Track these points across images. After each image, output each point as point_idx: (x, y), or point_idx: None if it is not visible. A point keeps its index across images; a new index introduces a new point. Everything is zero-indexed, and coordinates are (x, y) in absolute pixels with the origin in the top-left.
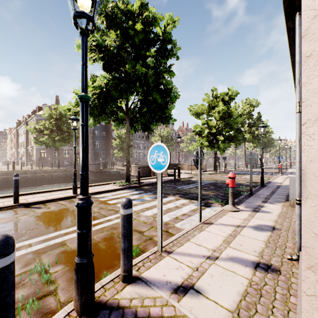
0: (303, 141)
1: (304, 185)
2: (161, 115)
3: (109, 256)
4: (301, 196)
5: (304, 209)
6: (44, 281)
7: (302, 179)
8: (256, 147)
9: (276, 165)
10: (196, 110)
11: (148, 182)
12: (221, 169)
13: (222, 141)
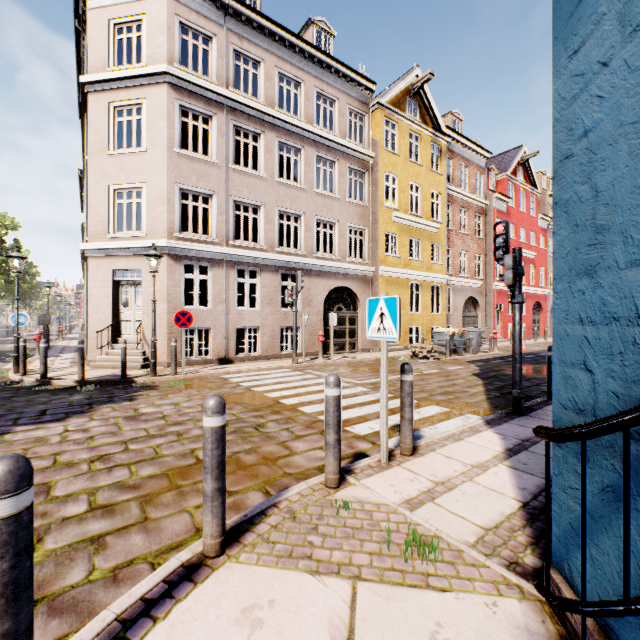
0: (89, 317)
1: (89, 325)
2: None
3: None
4: (89, 327)
5: (89, 329)
6: None
7: (89, 324)
8: (4, 297)
9: None
10: None
11: None
12: None
13: None
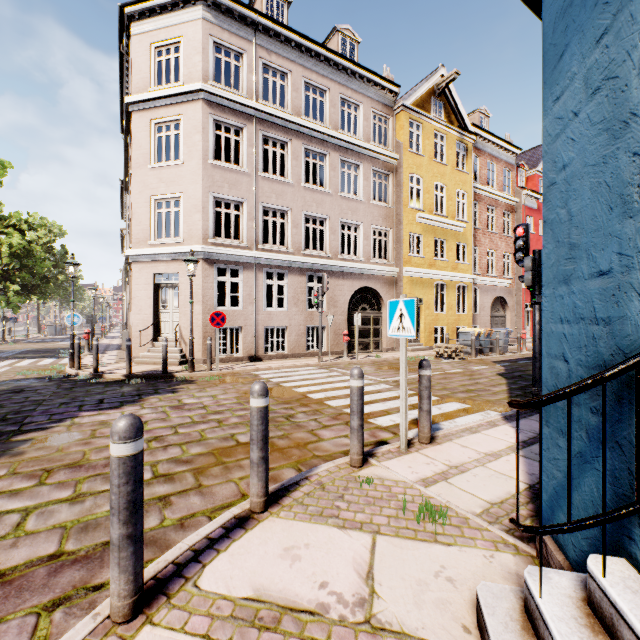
0: (132, 317)
1: (133, 324)
2: None
3: (48, 369)
4: (132, 326)
5: (133, 329)
6: (36, 373)
7: (132, 324)
8: (52, 299)
9: None
10: None
11: None
12: None
13: (16, 292)
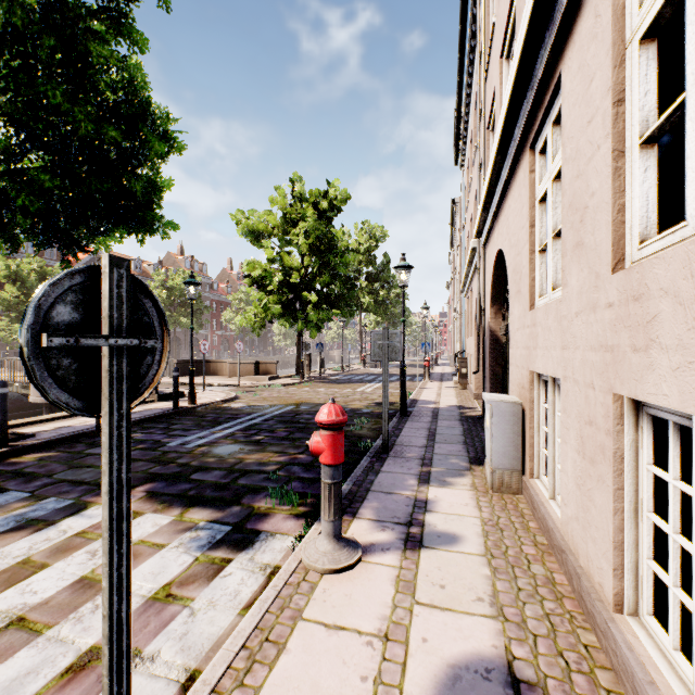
0: None
1: None
2: (119, 200)
3: None
4: None
5: None
6: None
7: None
8: (380, 324)
9: (412, 359)
10: (252, 224)
11: (63, 429)
12: (315, 370)
13: (315, 305)
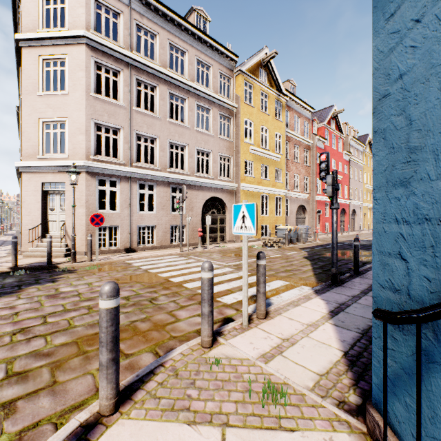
0: (22, 218)
1: (22, 224)
2: None
3: None
4: (22, 226)
5: (22, 228)
6: None
7: (22, 223)
8: None
9: None
10: None
11: None
12: None
13: None
